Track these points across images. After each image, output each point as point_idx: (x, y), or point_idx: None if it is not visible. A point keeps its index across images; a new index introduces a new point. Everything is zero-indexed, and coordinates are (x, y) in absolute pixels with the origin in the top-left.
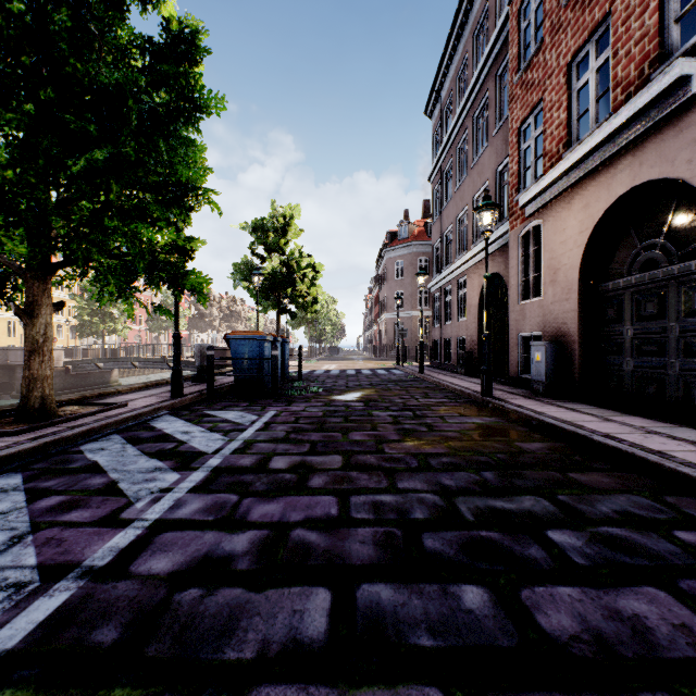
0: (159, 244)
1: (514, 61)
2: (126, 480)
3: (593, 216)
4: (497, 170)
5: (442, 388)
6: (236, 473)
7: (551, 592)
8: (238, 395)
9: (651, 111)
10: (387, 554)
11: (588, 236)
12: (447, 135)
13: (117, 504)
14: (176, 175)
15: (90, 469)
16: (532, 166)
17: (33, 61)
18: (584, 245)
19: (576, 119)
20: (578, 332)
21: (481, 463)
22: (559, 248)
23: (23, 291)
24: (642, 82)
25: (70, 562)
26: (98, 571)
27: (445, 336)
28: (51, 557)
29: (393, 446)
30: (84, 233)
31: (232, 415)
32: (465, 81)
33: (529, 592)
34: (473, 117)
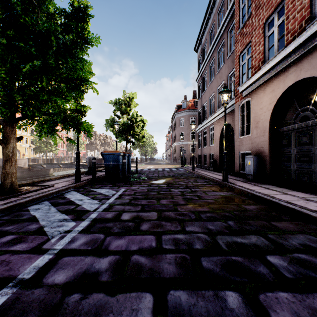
0: (69, 109)
1: (237, 23)
2: (48, 226)
3: (276, 96)
4: (228, 75)
5: (203, 177)
6: (104, 222)
7: (276, 296)
8: (107, 181)
9: (306, 44)
10: (183, 270)
11: (274, 105)
12: (205, 59)
13: (42, 239)
14: (76, 74)
15: (31, 219)
16: (246, 73)
17: (3, 16)
18: (272, 109)
19: (268, 49)
20: (268, 151)
21: (226, 216)
22: (259, 111)
23: (2, 131)
24: (301, 30)
25: (10, 276)
26: (25, 282)
27: (203, 153)
28: (1, 272)
29: (182, 207)
30: (31, 103)
31: (103, 191)
32: (213, 34)
33: (263, 296)
34: (217, 51)
